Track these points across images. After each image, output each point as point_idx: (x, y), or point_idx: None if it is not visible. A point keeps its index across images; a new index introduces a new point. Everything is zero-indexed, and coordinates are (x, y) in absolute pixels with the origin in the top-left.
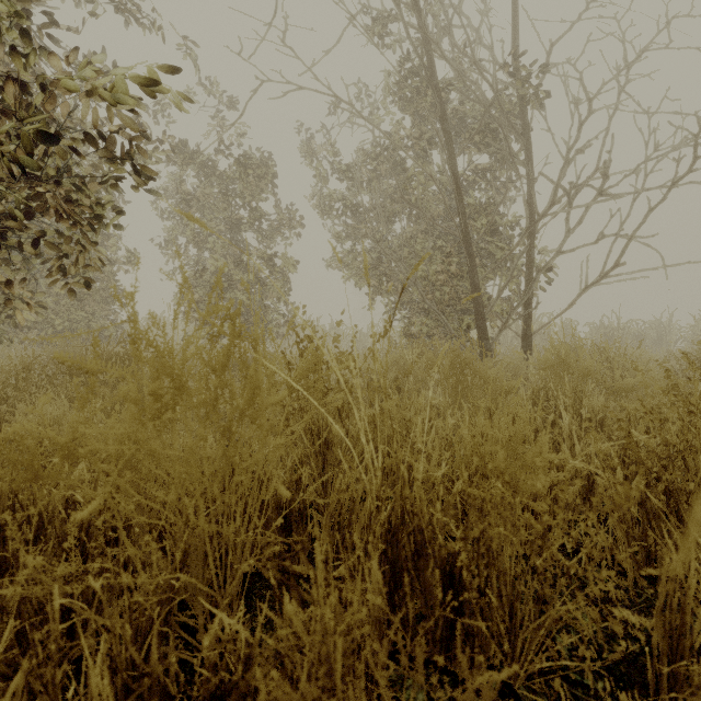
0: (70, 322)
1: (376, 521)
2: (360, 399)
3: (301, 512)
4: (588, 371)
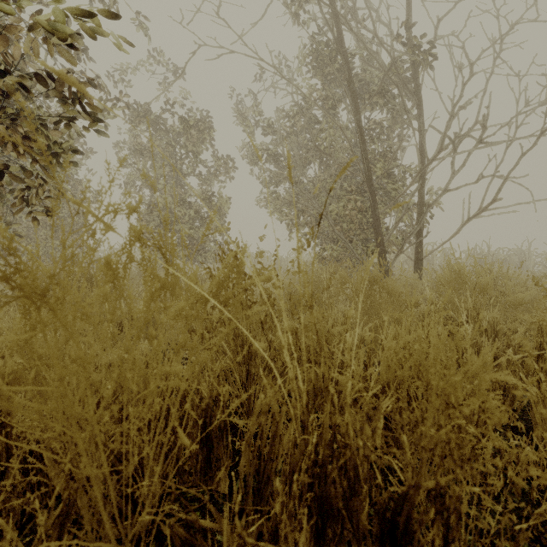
0: (47, 249)
1: (302, 457)
2: (283, 312)
3: (221, 429)
4: (485, 287)
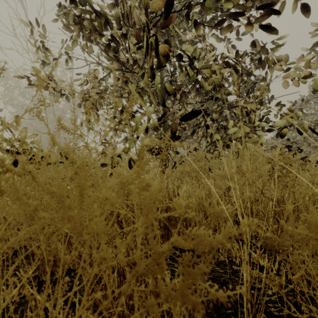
0: None
1: None
2: None
3: None
4: None
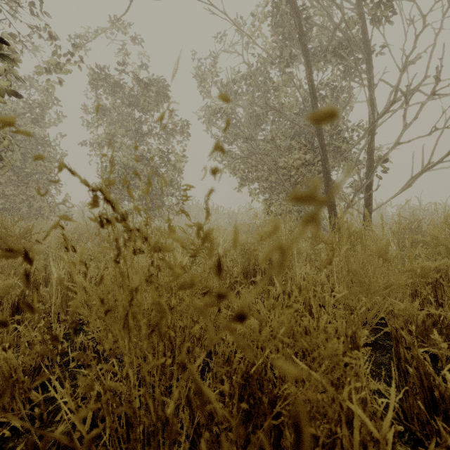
0: (15, 203)
1: None
2: None
3: None
4: None
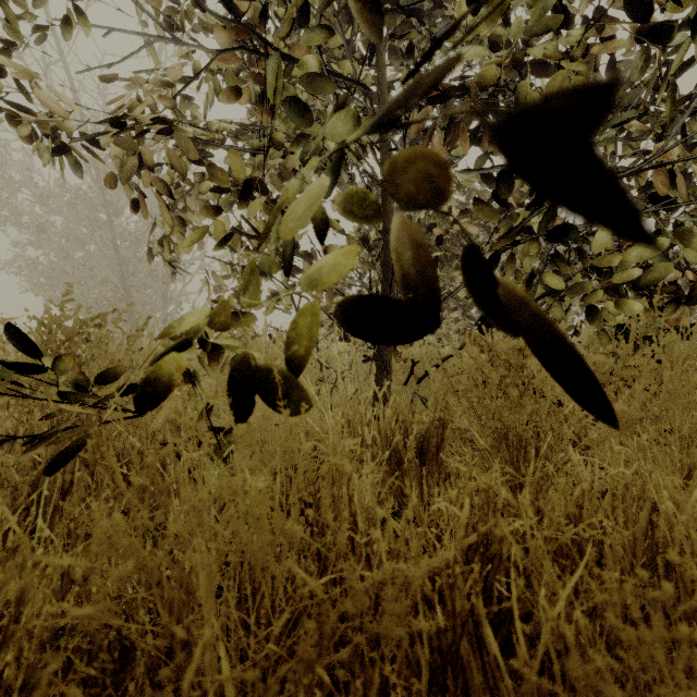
0: None
1: None
2: None
3: None
4: None
